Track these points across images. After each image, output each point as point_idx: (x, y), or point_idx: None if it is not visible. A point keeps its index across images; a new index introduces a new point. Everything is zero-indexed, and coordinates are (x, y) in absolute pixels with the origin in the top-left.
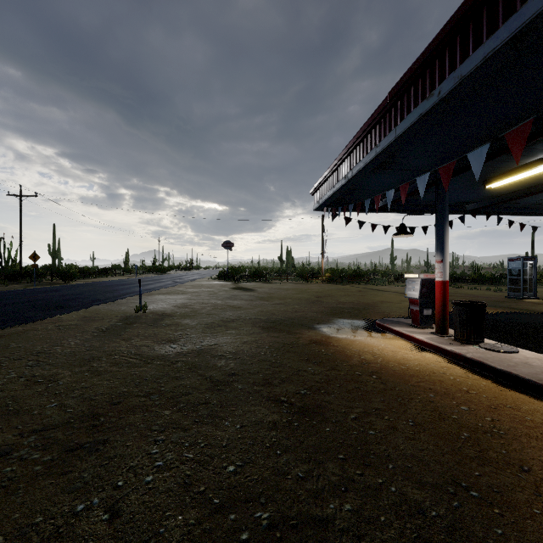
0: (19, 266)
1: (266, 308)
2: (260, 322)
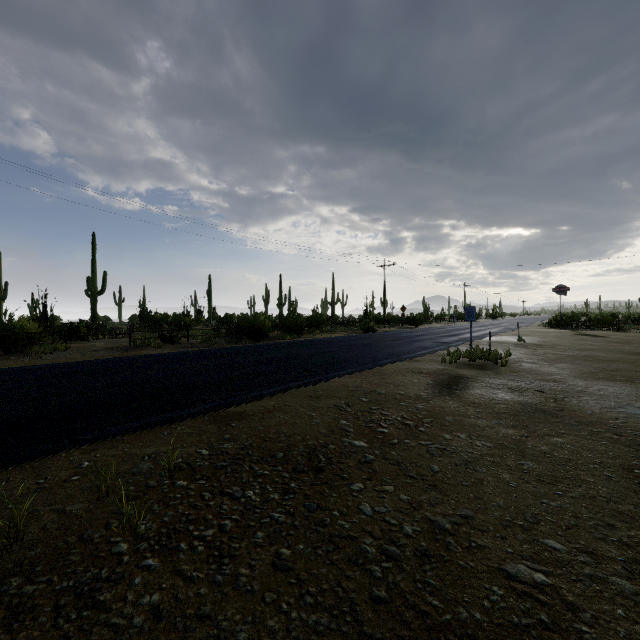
0: (384, 315)
1: (625, 347)
2: (621, 352)
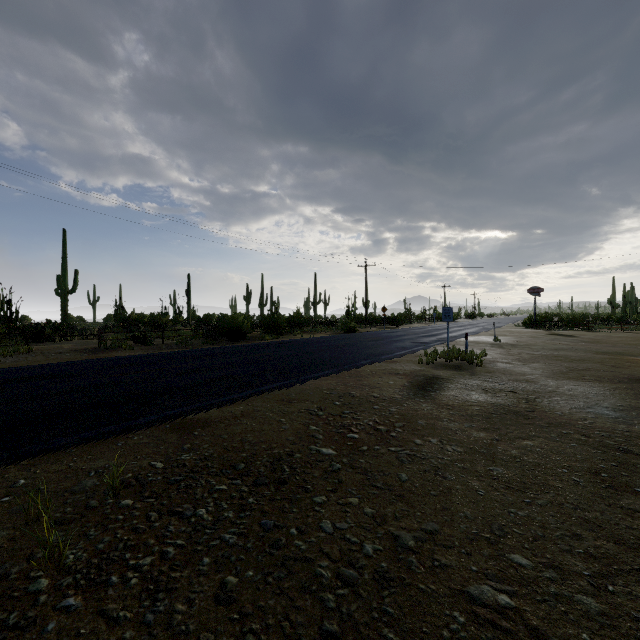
0: (365, 315)
1: (594, 347)
2: (590, 351)
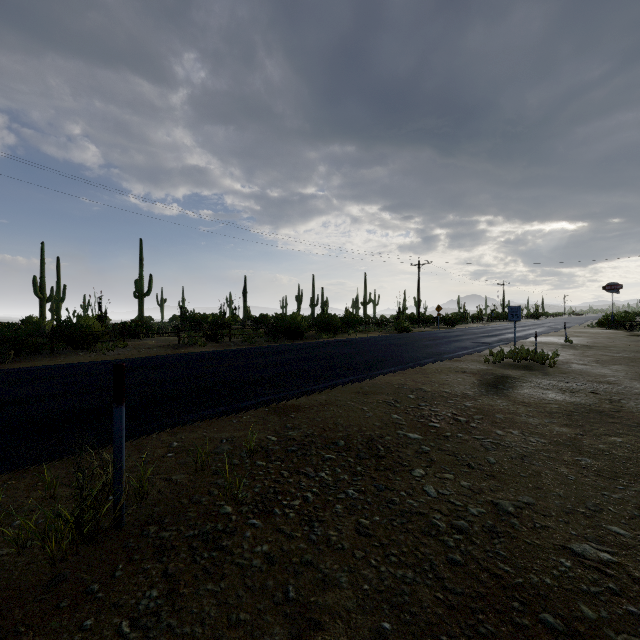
0: (418, 315)
1: None
2: None
